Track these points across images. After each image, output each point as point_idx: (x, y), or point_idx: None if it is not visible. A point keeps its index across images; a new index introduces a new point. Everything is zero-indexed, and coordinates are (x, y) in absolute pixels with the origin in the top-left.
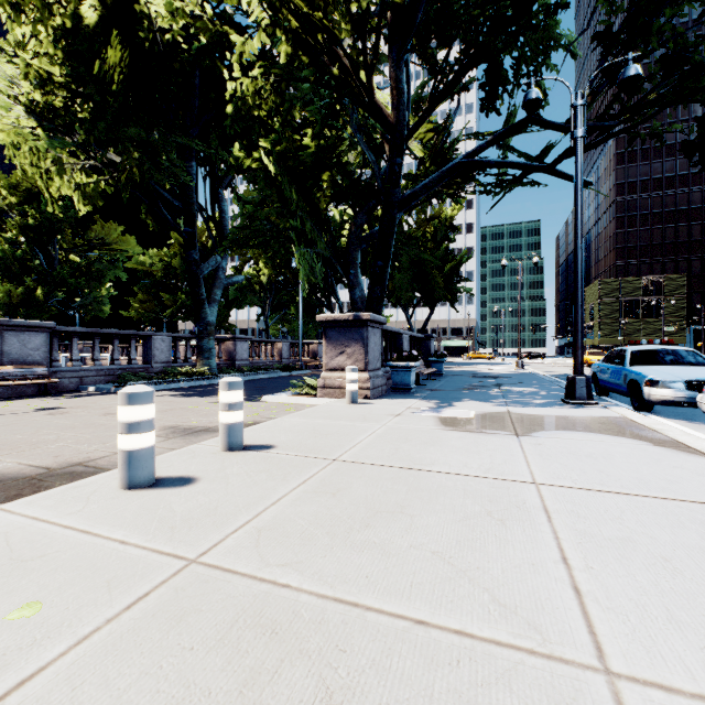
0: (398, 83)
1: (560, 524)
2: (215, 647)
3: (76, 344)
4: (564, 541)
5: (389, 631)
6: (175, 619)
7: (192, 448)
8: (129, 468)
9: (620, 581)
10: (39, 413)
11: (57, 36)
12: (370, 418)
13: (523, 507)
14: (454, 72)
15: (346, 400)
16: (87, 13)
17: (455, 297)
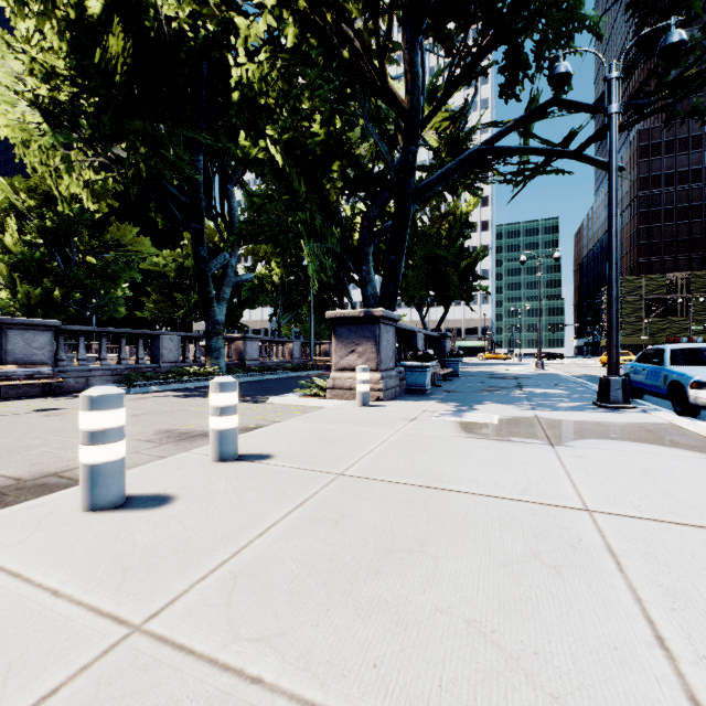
0: (412, 66)
1: (636, 576)
2: None
3: (82, 343)
4: (650, 605)
5: None
6: None
7: (179, 458)
8: (91, 486)
9: None
10: (35, 414)
11: (62, 28)
12: (382, 422)
13: (580, 546)
14: (472, 54)
15: (356, 402)
16: (91, 3)
17: (471, 296)
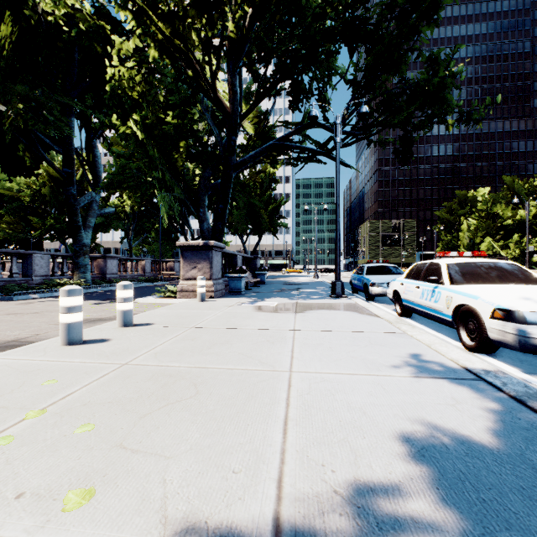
0: (233, 86)
1: (297, 342)
2: (147, 381)
3: None
4: (295, 346)
5: (217, 371)
6: (126, 377)
7: (98, 327)
8: (68, 333)
9: (309, 354)
10: None
11: None
12: (213, 308)
13: (284, 338)
14: (271, 83)
15: (197, 299)
16: None
17: (276, 229)
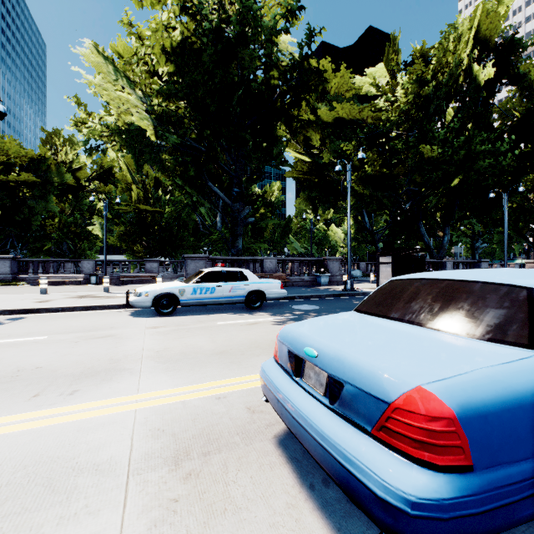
0: None
1: None
2: None
3: None
4: None
5: None
6: None
7: None
8: None
9: None
10: None
11: None
12: None
13: None
14: None
15: None
16: None
17: None
